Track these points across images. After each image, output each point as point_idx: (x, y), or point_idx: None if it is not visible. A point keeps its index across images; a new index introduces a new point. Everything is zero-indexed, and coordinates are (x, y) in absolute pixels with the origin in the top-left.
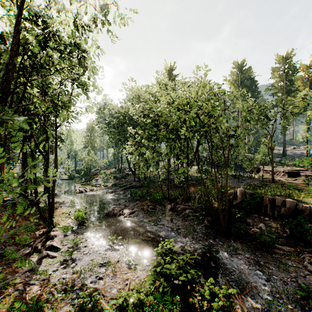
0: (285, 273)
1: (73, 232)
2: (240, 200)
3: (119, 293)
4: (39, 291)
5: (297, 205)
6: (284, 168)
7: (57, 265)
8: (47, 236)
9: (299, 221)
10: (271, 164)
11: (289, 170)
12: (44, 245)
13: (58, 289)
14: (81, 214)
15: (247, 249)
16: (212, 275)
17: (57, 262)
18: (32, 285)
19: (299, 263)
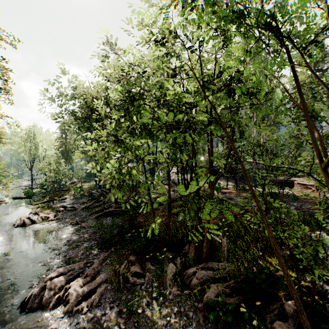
0: None
1: None
2: None
3: None
4: None
5: None
6: None
7: None
8: None
9: None
10: None
11: None
12: None
13: None
14: None
15: None
16: None
17: None
18: None
19: None
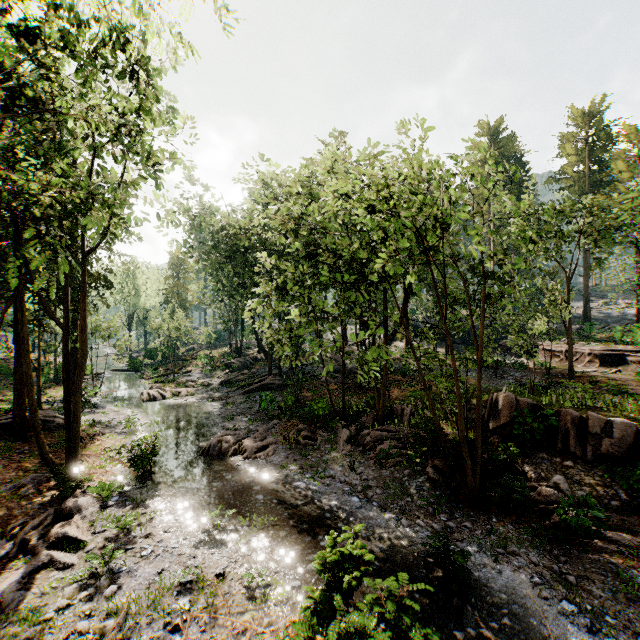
0: (632, 608)
1: (124, 497)
2: (505, 419)
3: None
4: None
5: (638, 433)
6: (591, 347)
7: (71, 591)
8: (58, 510)
9: None
10: (568, 337)
11: (603, 351)
12: (47, 536)
13: None
14: (142, 455)
15: (532, 541)
16: (454, 616)
17: (74, 581)
18: None
19: None
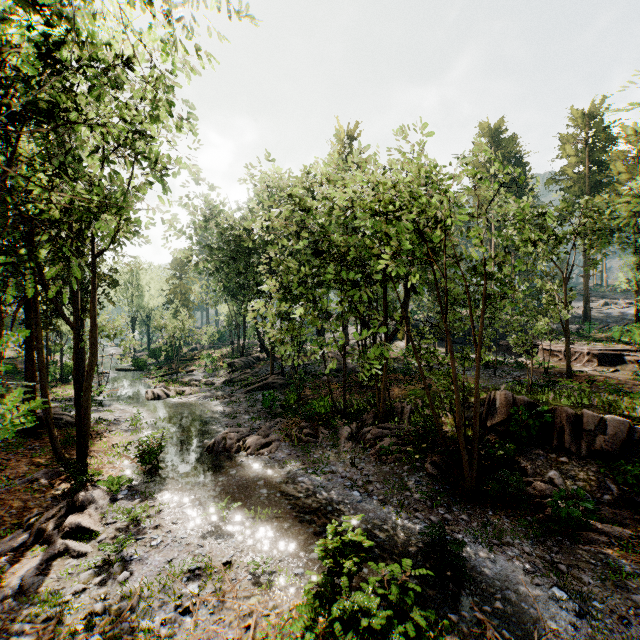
0: (620, 594)
1: (133, 491)
2: (502, 417)
3: None
4: None
5: (631, 430)
6: (590, 347)
7: (87, 576)
8: (71, 503)
9: None
10: (566, 337)
11: (602, 351)
12: (61, 526)
13: None
14: (150, 451)
15: (526, 533)
16: (450, 601)
17: (88, 568)
18: (17, 635)
19: None
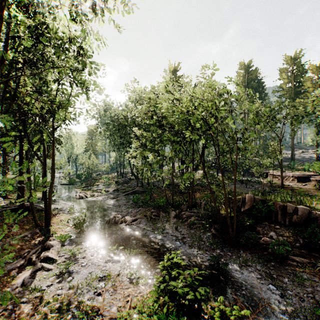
0: (300, 288)
1: (72, 241)
2: (248, 206)
3: (119, 314)
4: (30, 311)
5: (310, 213)
6: (293, 173)
7: (52, 279)
8: (43, 246)
9: (313, 229)
10: (281, 168)
11: (299, 175)
12: (39, 257)
13: (51, 308)
14: (80, 222)
15: (258, 261)
16: (221, 290)
17: (53, 275)
18: (23, 303)
19: (315, 276)
